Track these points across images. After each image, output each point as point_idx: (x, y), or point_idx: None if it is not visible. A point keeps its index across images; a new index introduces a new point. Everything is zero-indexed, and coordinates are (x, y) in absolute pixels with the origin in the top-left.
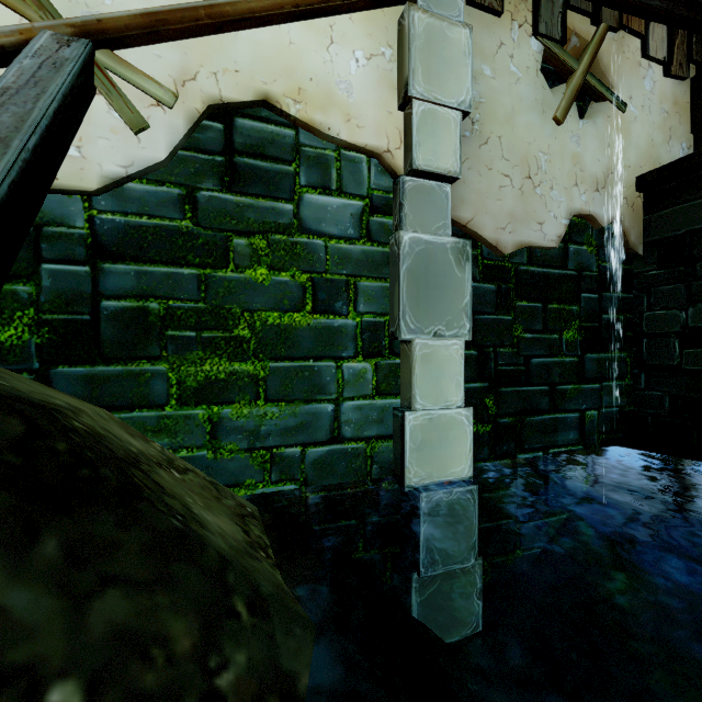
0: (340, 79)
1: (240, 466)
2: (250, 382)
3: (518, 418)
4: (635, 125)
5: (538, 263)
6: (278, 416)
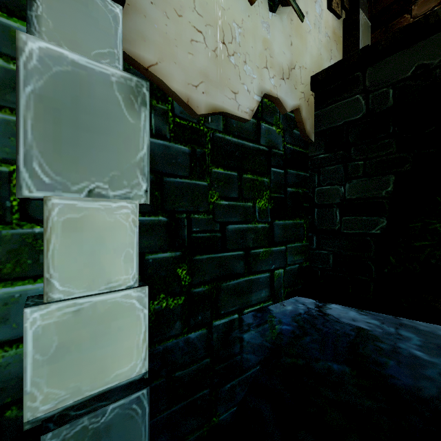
0: None
1: None
2: None
3: (214, 285)
4: (310, 37)
5: (233, 133)
6: None
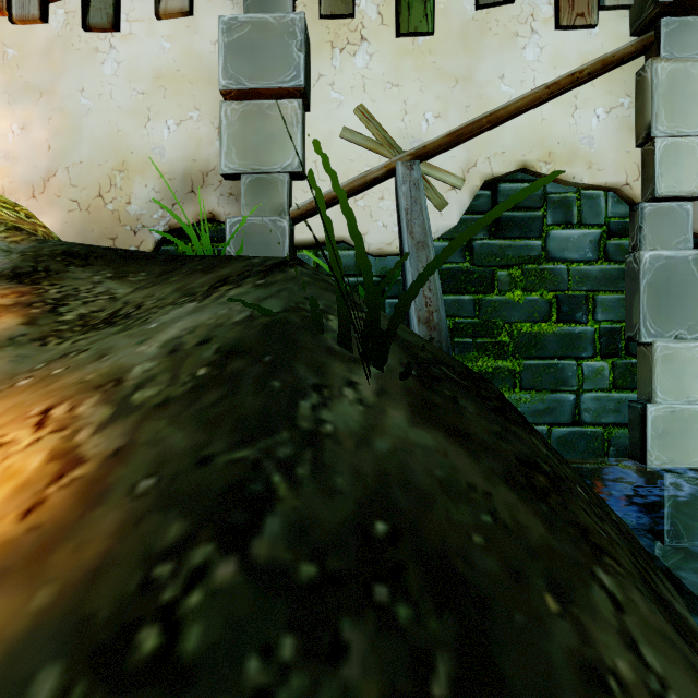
0: (583, 136)
1: None
2: (509, 375)
3: None
4: None
5: None
6: (529, 401)
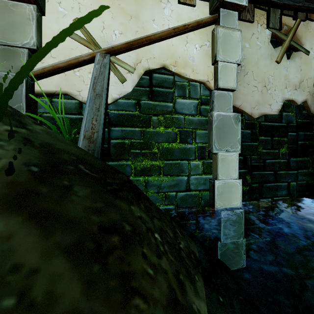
0: (190, 56)
1: (154, 198)
2: (158, 168)
3: (260, 184)
4: (313, 60)
5: (268, 121)
6: (167, 181)
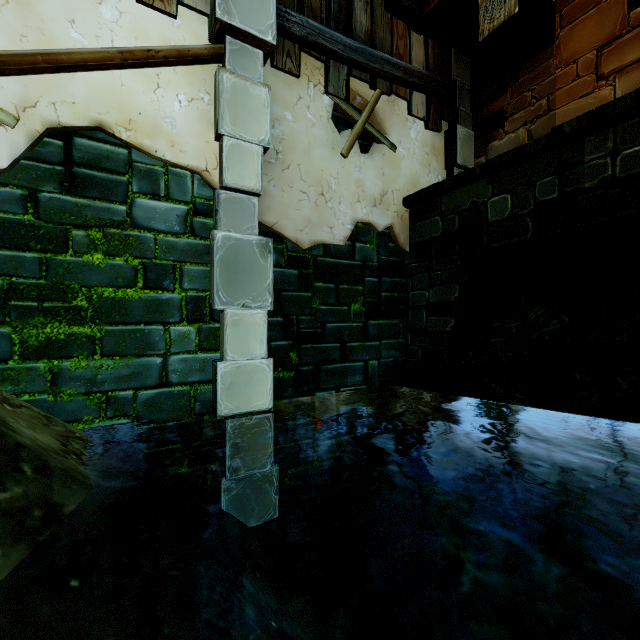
0: (166, 115)
1: (79, 406)
2: (88, 341)
3: (316, 366)
4: (404, 161)
5: (331, 256)
6: (113, 367)
